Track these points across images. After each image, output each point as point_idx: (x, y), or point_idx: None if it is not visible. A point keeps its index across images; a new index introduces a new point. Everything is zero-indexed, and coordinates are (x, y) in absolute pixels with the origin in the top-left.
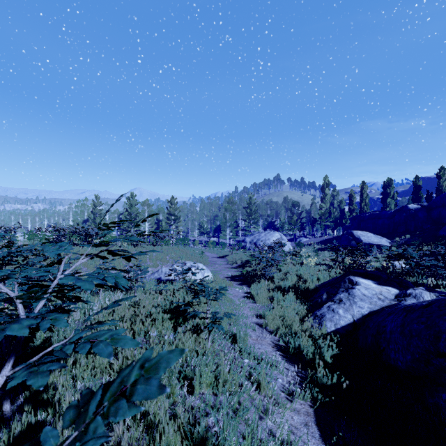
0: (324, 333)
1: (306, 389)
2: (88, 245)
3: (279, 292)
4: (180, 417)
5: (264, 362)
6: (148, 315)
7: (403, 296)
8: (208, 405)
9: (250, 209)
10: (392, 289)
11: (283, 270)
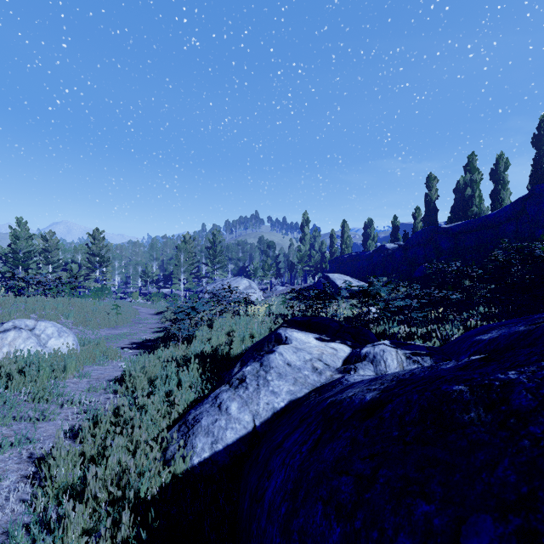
0: (179, 472)
1: None
2: None
3: (173, 366)
4: None
5: None
6: None
7: (354, 360)
8: None
9: (214, 250)
10: (342, 347)
11: (215, 325)
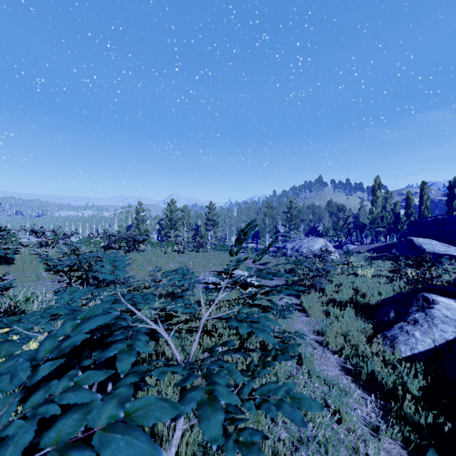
0: (398, 358)
1: (395, 427)
2: (219, 276)
3: (335, 306)
4: (274, 451)
5: (336, 388)
6: (213, 329)
7: None
8: (295, 438)
9: (291, 214)
10: None
11: (335, 281)
